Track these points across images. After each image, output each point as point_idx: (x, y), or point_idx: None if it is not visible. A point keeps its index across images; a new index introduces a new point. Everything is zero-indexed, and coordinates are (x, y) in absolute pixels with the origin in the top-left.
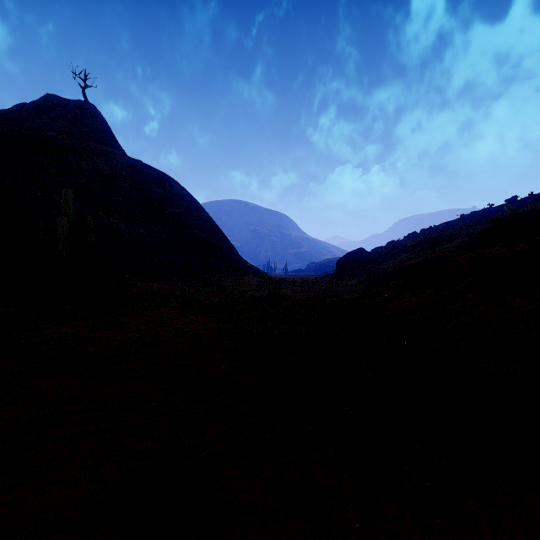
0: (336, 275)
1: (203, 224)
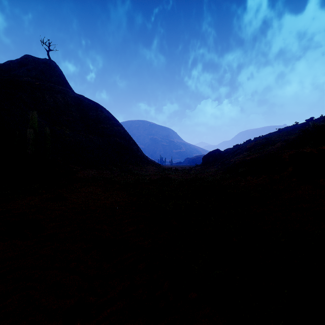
0: (202, 165)
1: (121, 134)
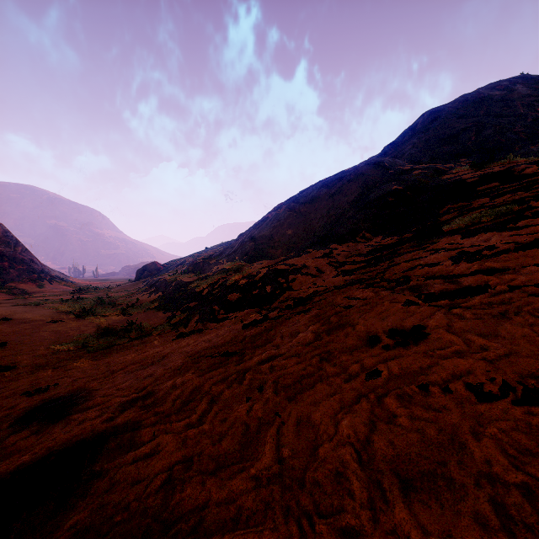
0: (135, 281)
1: None
